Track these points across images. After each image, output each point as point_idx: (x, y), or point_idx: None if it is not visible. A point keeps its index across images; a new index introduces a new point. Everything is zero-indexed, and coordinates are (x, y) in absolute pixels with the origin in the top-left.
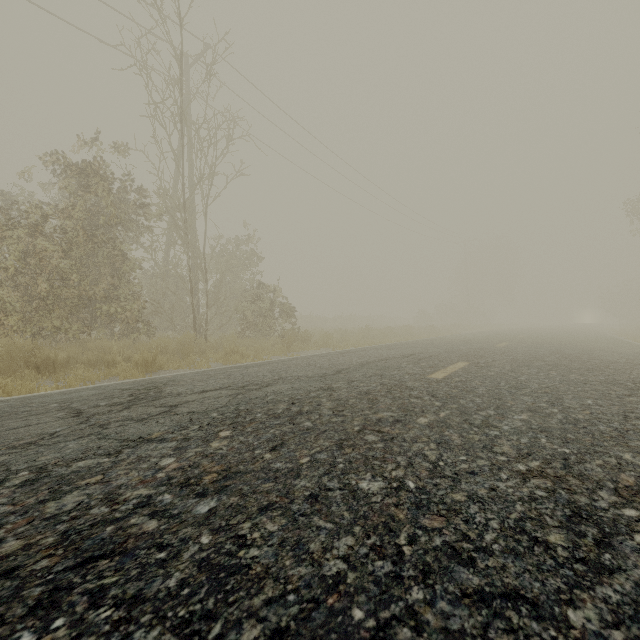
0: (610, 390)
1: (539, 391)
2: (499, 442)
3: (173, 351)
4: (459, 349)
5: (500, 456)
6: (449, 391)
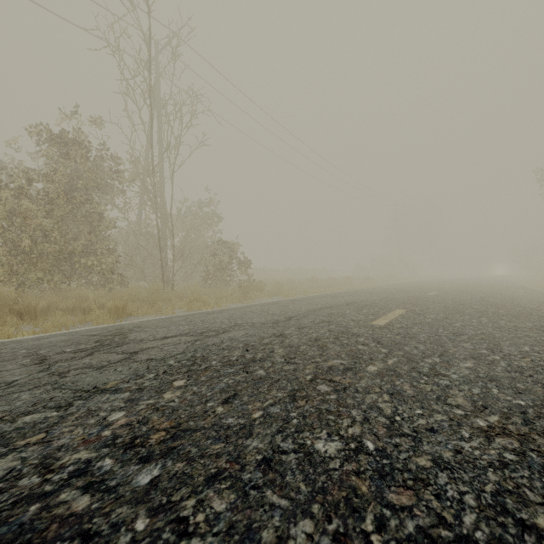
0: (541, 336)
1: (476, 337)
2: (451, 393)
3: (143, 299)
4: (395, 297)
5: (456, 409)
6: (393, 338)
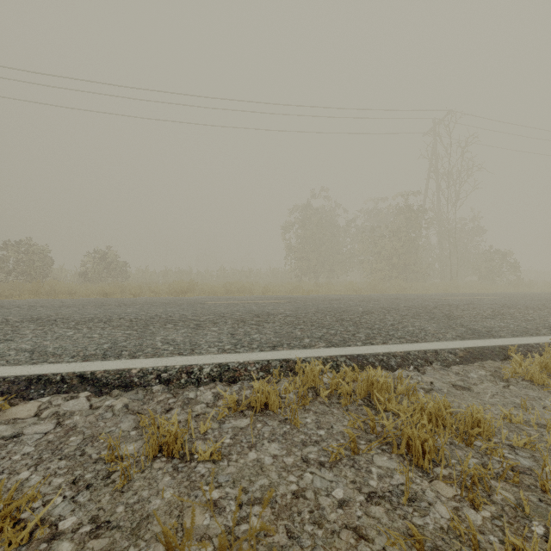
0: None
1: None
2: None
3: None
4: None
5: None
6: None
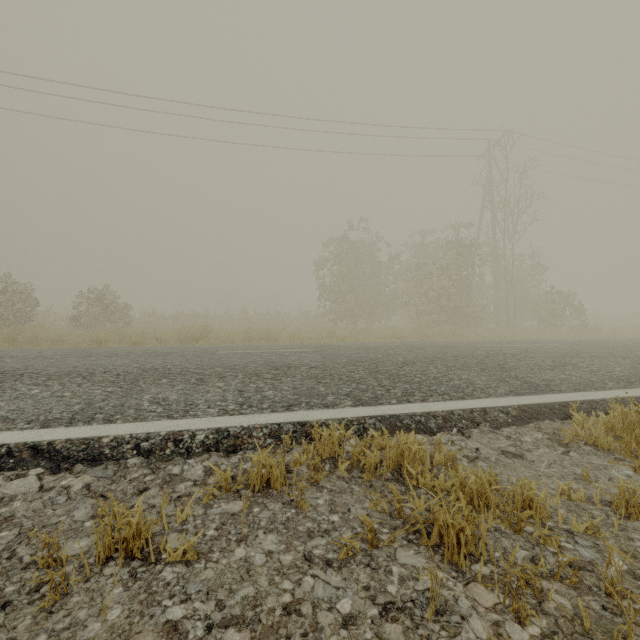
0: None
1: None
2: None
3: None
4: None
5: None
6: None
